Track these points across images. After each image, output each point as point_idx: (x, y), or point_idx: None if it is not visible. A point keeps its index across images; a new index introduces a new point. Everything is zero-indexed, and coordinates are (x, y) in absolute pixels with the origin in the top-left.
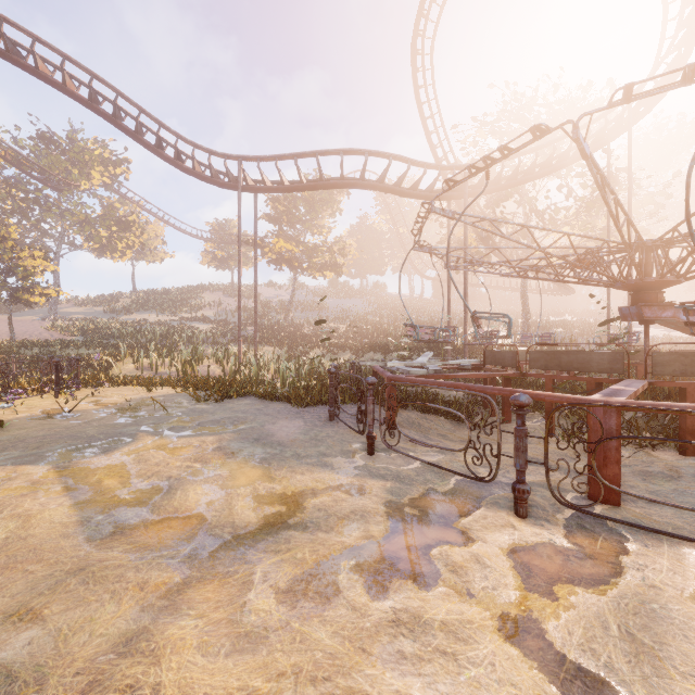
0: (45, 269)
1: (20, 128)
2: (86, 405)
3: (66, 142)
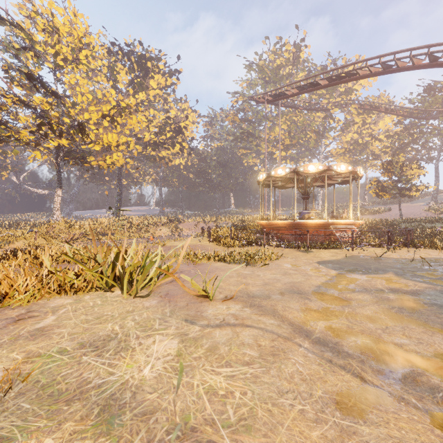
0: (418, 174)
1: (411, 93)
2: (394, 256)
3: (441, 83)
